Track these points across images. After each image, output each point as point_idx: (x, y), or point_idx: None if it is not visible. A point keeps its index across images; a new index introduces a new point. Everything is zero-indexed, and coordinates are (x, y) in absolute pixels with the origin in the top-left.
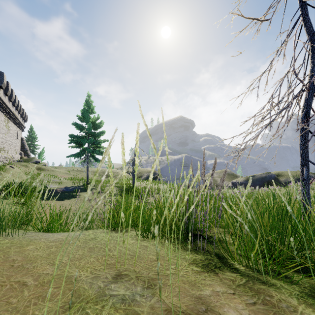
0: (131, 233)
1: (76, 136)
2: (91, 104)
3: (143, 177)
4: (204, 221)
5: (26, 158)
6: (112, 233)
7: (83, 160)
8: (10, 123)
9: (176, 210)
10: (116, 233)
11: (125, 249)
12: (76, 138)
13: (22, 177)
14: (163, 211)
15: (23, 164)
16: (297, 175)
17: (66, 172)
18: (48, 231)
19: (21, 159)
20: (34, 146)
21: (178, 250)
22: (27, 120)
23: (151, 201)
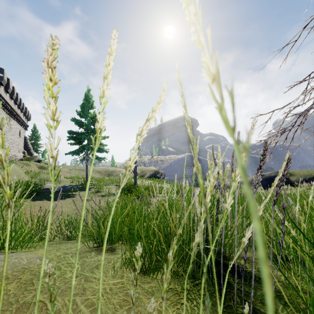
0: (118, 256)
1: (75, 132)
2: (91, 98)
3: (146, 176)
4: (245, 251)
5: (29, 156)
6: (90, 254)
7: (82, 158)
8: (12, 121)
9: (188, 222)
10: (96, 254)
11: (90, 312)
12: (75, 135)
13: (20, 176)
14: (167, 222)
15: (24, 162)
16: (309, 174)
17: (68, 171)
18: (3, 248)
19: (24, 157)
20: (37, 145)
21: (198, 310)
22: (30, 119)
23: (153, 201)
